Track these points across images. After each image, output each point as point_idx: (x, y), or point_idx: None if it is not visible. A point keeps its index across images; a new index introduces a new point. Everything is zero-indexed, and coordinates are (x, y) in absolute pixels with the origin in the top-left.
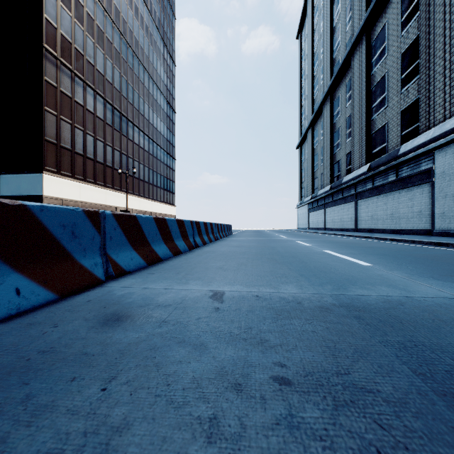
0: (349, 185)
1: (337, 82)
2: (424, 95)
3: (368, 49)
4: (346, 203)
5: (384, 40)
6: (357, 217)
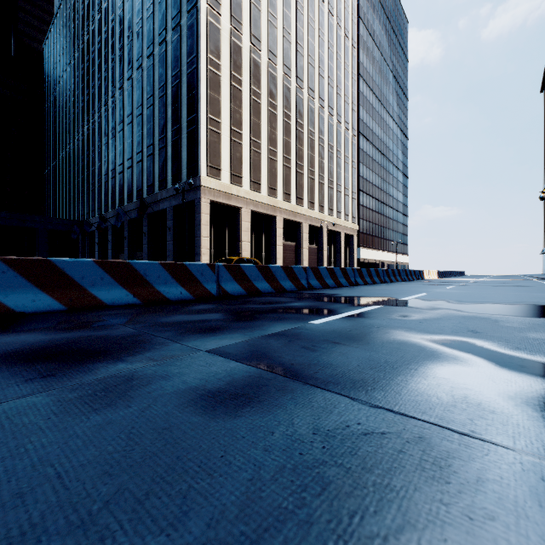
0: None
1: None
2: None
3: None
4: None
5: None
6: None
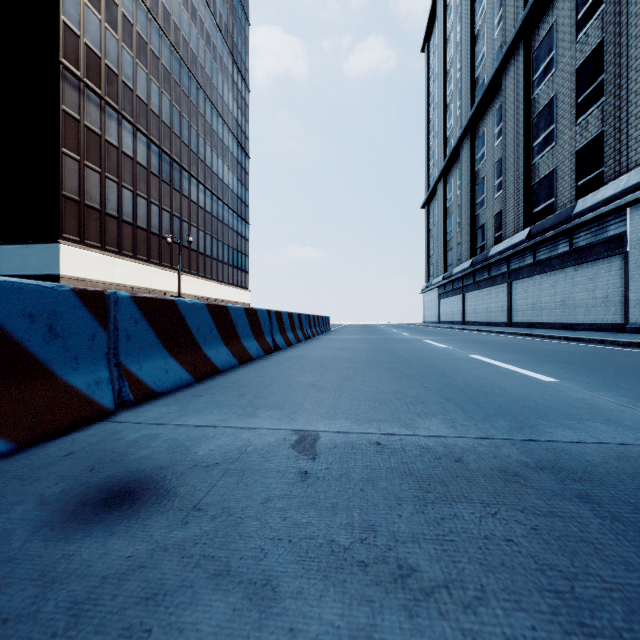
0: (499, 259)
1: (481, 112)
2: (612, 126)
3: (527, 62)
4: (494, 285)
5: (550, 48)
6: (511, 305)
